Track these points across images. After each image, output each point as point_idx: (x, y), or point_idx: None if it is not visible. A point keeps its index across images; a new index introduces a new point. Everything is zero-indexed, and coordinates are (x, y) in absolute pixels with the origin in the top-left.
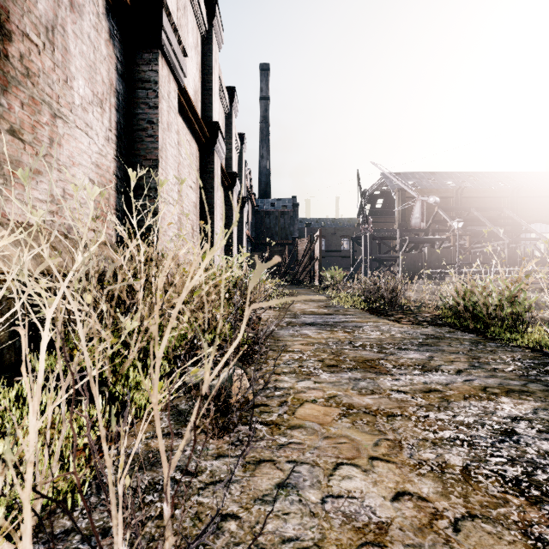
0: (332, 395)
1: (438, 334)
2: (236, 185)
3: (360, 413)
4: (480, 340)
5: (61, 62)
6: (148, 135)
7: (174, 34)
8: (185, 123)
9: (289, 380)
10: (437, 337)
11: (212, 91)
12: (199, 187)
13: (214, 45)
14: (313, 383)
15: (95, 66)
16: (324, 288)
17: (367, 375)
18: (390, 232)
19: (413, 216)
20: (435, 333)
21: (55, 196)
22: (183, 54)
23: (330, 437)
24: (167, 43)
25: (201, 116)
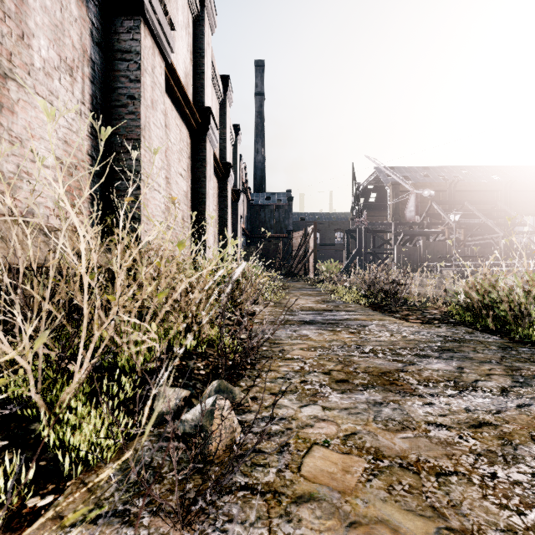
0: (349, 432)
1: (457, 336)
2: (230, 176)
3: (395, 467)
4: (508, 343)
5: (14, 13)
6: (129, 112)
7: (159, 3)
8: (174, 106)
9: (290, 404)
10: (457, 340)
11: (204, 75)
12: (190, 176)
13: (207, 28)
14: (321, 409)
15: (63, 27)
16: (320, 281)
17: (389, 396)
18: (385, 225)
19: (407, 209)
20: (452, 334)
21: (5, 173)
22: (170, 27)
23: (359, 522)
24: (150, 10)
25: (192, 101)
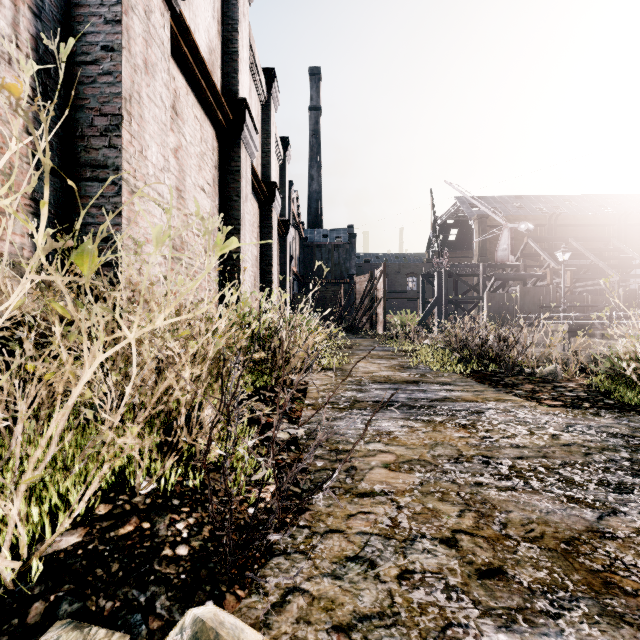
0: None
1: None
2: (276, 201)
3: None
4: None
5: None
6: (103, 72)
7: None
8: (192, 90)
9: None
10: None
11: (237, 55)
12: (218, 193)
13: None
14: None
15: None
16: (392, 338)
17: None
18: (471, 267)
19: (499, 248)
20: (631, 430)
21: None
22: None
23: None
24: None
25: (221, 90)
